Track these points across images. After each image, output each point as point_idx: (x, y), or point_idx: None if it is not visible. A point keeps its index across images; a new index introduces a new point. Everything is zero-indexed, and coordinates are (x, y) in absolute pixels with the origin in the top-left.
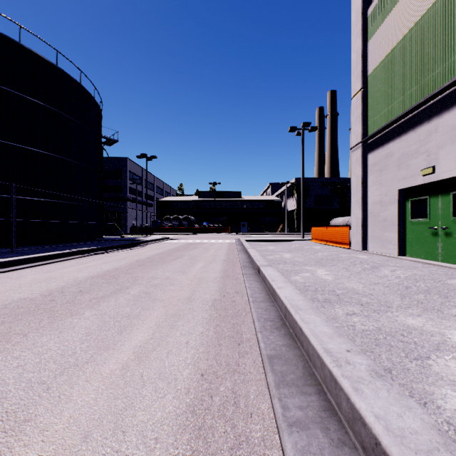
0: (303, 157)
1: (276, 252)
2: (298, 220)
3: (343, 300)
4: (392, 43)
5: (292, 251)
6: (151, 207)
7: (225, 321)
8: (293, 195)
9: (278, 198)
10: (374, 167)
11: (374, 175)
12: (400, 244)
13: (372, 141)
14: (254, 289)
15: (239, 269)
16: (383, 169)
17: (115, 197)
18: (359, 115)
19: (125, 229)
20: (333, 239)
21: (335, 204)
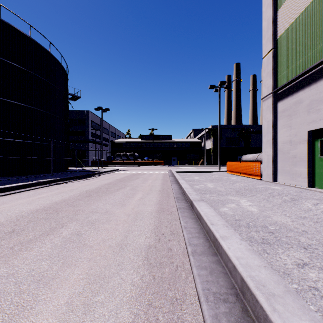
0: (219, 108)
1: (200, 182)
2: (214, 156)
3: (282, 240)
4: (302, 7)
5: (213, 181)
6: (107, 147)
7: (160, 294)
8: (210, 138)
9: (199, 140)
10: (284, 112)
11: (284, 119)
12: (309, 177)
13: (281, 91)
14: (190, 231)
15: (173, 201)
16: (293, 114)
17: (80, 139)
18: (270, 70)
19: (87, 162)
20: (245, 171)
21: (241, 144)
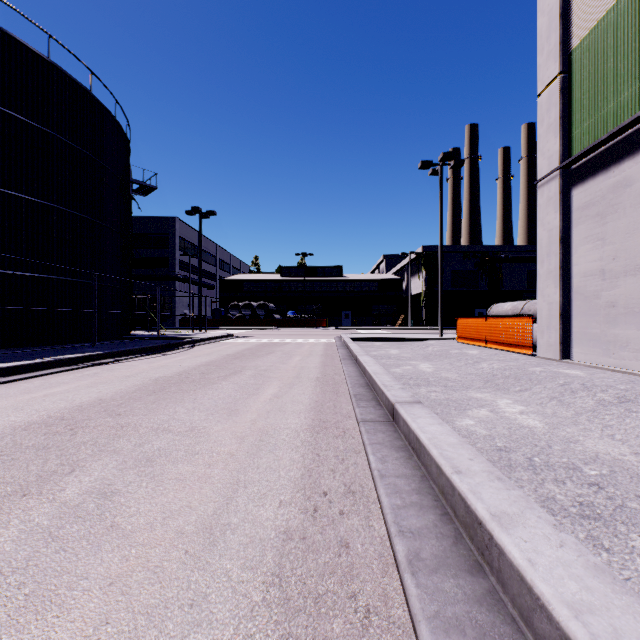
0: (441, 208)
1: (404, 360)
2: (427, 308)
3: (631, 508)
4: None
5: (431, 358)
6: (212, 290)
7: None
8: (420, 272)
9: (396, 276)
10: (586, 209)
11: (586, 225)
12: None
13: (581, 164)
14: (396, 486)
15: (348, 403)
16: (608, 213)
17: (158, 275)
18: (555, 120)
19: (172, 321)
20: (498, 337)
21: (482, 284)
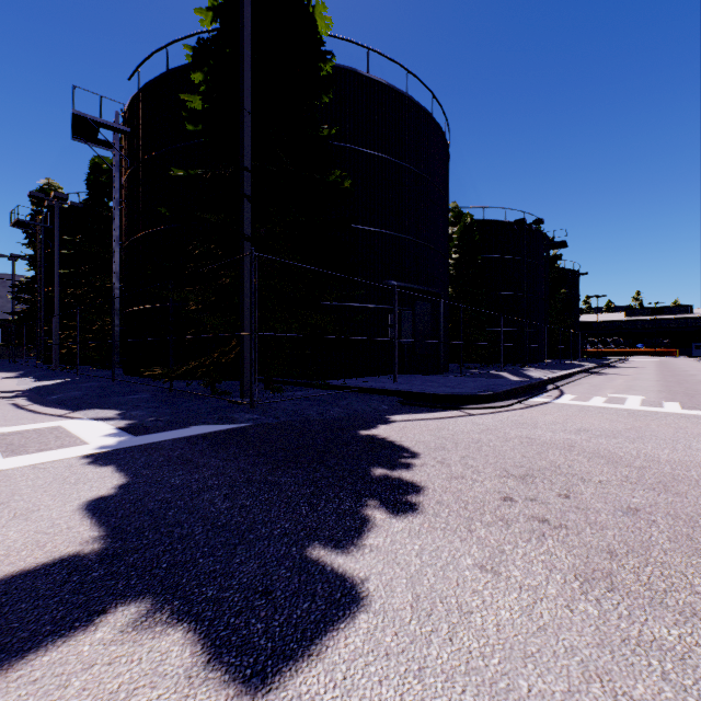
0: None
1: None
2: None
3: None
4: None
5: None
6: None
7: None
8: None
9: None
10: None
11: None
12: None
13: None
14: None
15: None
16: None
17: None
18: None
19: None
20: None
21: None
